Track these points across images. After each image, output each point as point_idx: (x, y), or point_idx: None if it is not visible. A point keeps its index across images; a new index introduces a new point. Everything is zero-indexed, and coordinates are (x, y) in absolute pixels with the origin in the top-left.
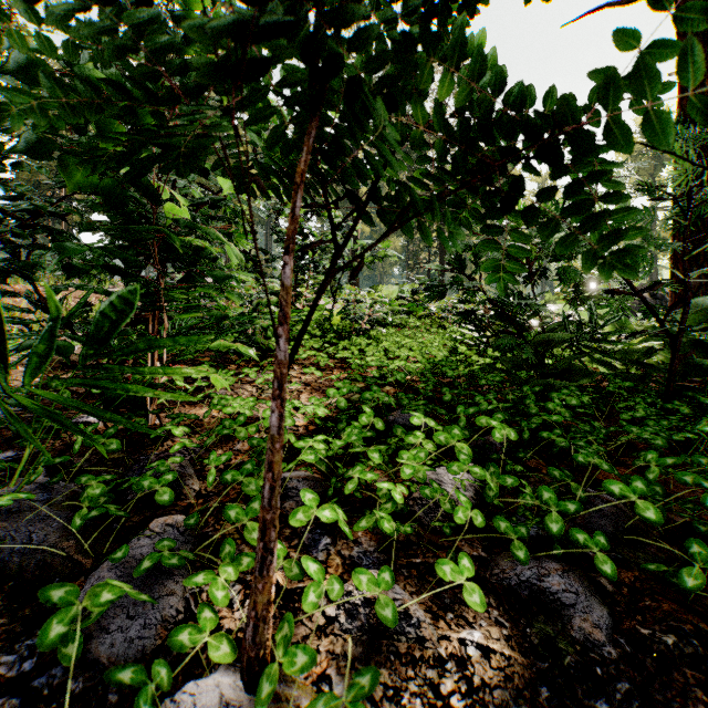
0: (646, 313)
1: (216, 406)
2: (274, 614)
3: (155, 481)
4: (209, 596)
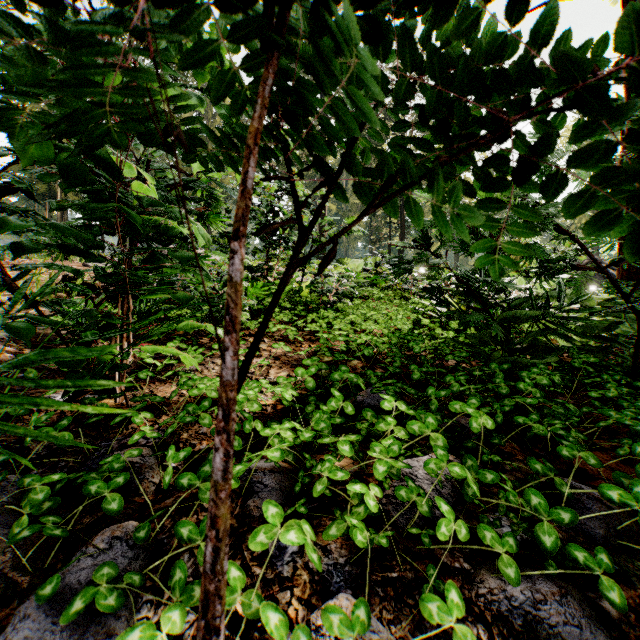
0: (607, 288)
1: (183, 385)
2: None
3: (104, 486)
4: None
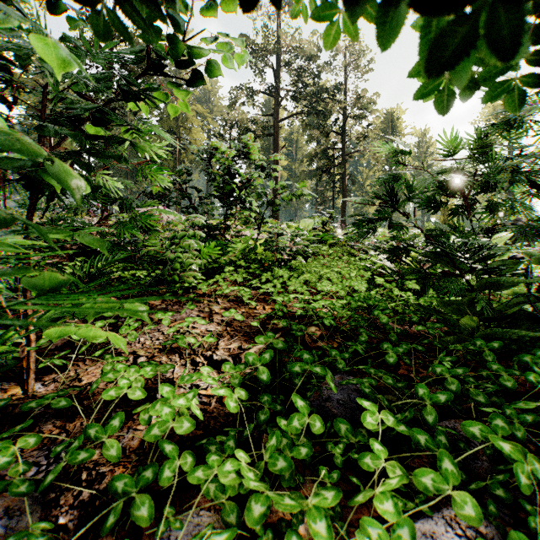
0: None
1: None
2: None
3: None
4: None
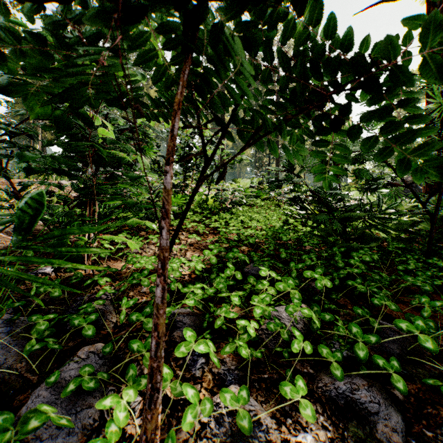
0: (412, 198)
1: (130, 262)
2: (164, 421)
3: (83, 320)
4: (113, 418)
